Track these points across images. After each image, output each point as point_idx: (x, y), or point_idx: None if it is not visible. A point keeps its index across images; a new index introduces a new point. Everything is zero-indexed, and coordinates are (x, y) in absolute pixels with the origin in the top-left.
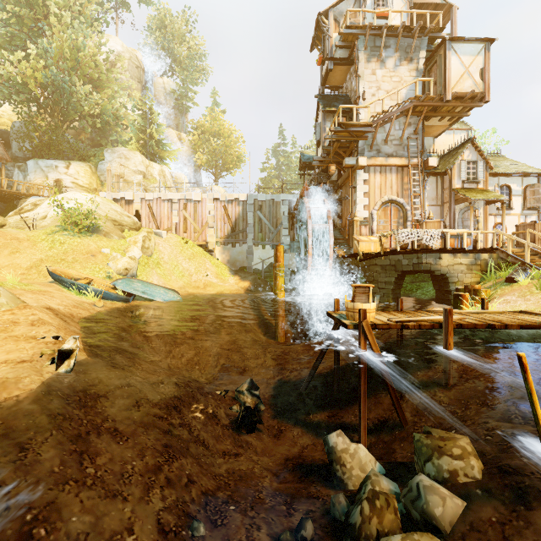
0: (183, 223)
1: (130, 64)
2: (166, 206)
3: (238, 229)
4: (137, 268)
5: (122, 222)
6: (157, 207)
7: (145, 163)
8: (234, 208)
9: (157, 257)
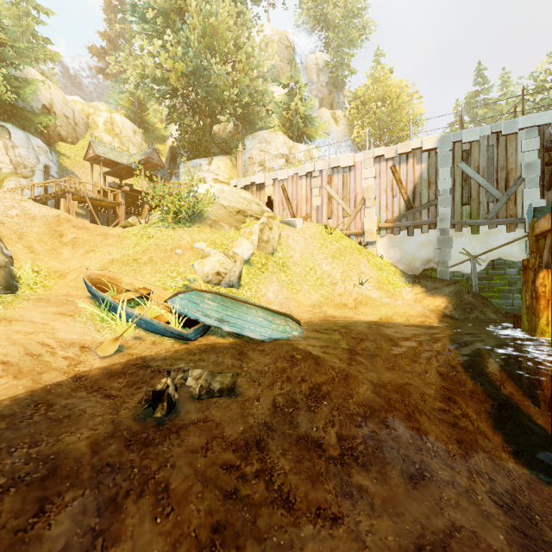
0: (327, 205)
1: (279, 46)
2: (303, 184)
3: (419, 203)
4: (240, 272)
5: (246, 212)
6: (292, 188)
7: (288, 144)
8: (411, 167)
9: (283, 255)
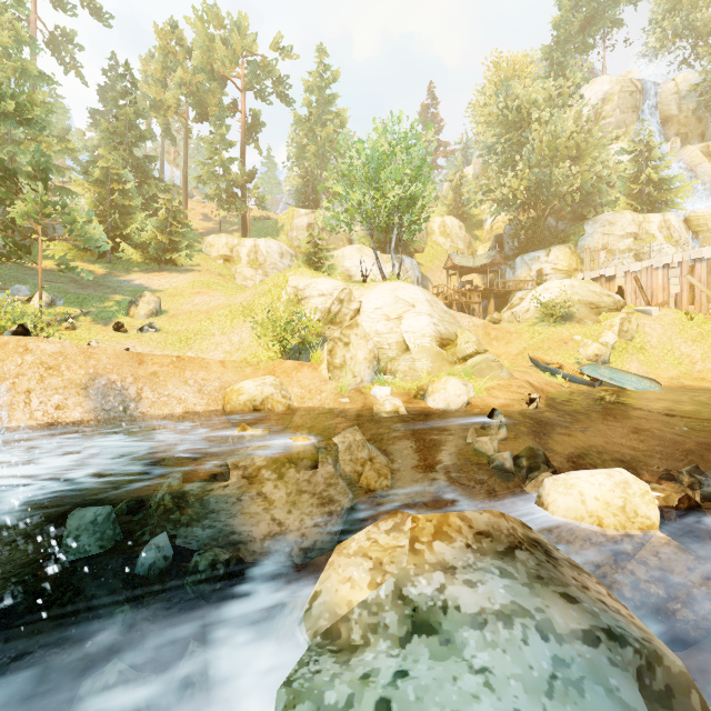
0: (687, 293)
1: (620, 97)
2: (659, 275)
3: None
4: (609, 354)
5: (599, 304)
6: (646, 278)
7: (637, 220)
8: None
9: (640, 341)
